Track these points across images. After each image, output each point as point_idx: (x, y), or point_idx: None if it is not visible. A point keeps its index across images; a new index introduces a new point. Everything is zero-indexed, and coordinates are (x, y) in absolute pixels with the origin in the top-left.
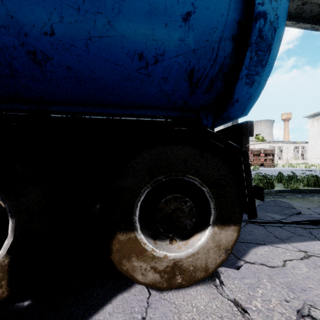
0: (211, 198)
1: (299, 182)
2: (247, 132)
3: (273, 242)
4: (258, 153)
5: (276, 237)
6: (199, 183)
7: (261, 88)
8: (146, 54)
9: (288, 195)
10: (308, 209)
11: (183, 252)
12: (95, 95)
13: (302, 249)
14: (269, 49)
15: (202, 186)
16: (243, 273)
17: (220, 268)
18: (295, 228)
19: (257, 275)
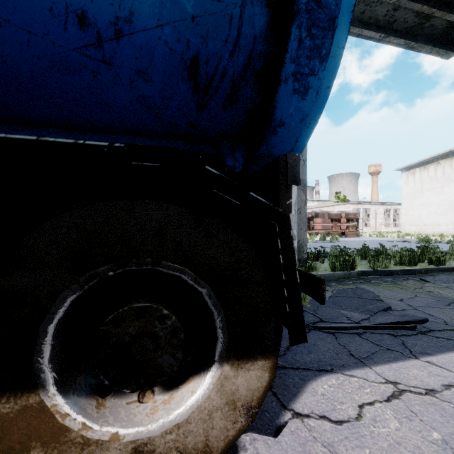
0: (217, 308)
1: (390, 258)
2: (287, 176)
3: (346, 366)
4: (338, 217)
5: (352, 355)
6: (192, 279)
7: (322, 102)
8: (94, 15)
9: (374, 278)
10: (400, 301)
11: (157, 422)
12: (2, 99)
13: (390, 378)
14: (332, 25)
15: (198, 283)
16: (283, 446)
17: (244, 435)
18: (381, 336)
19: (308, 449)
